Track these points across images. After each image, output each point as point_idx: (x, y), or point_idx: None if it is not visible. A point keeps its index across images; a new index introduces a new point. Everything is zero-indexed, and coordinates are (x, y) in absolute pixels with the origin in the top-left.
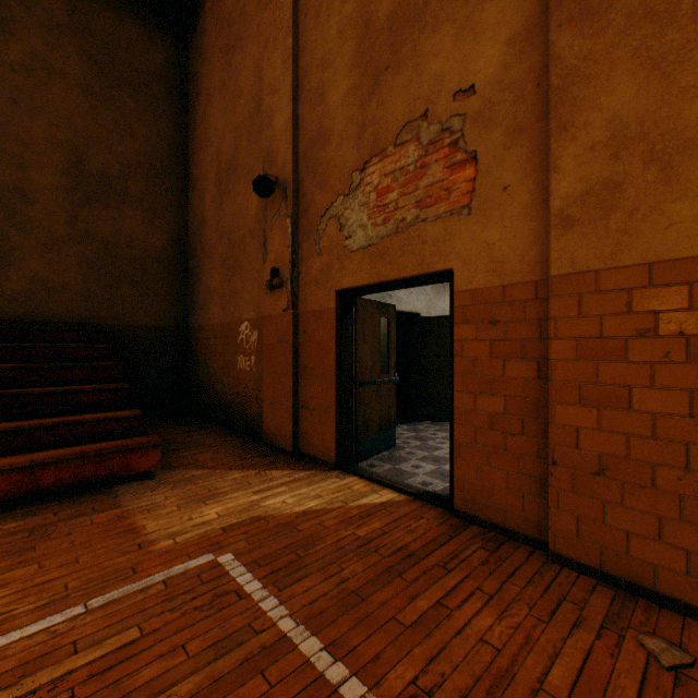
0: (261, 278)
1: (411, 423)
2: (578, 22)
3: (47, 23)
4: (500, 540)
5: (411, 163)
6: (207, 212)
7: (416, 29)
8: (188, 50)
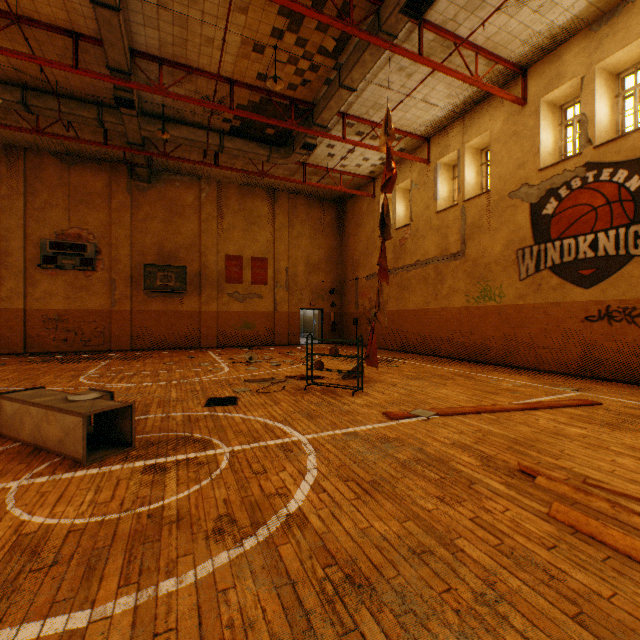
0: None
1: None
2: (6, 269)
3: None
4: None
5: None
6: None
7: None
8: None
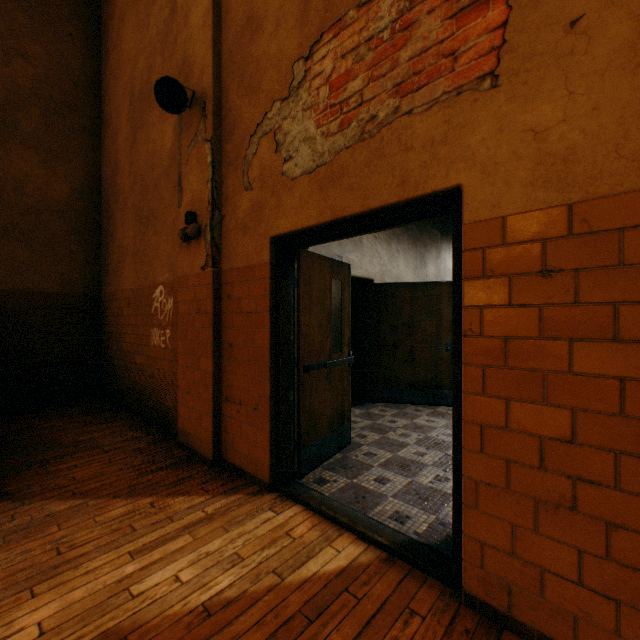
0: (177, 229)
1: (364, 406)
2: None
3: None
4: None
5: (386, 24)
6: (120, 154)
7: None
8: None
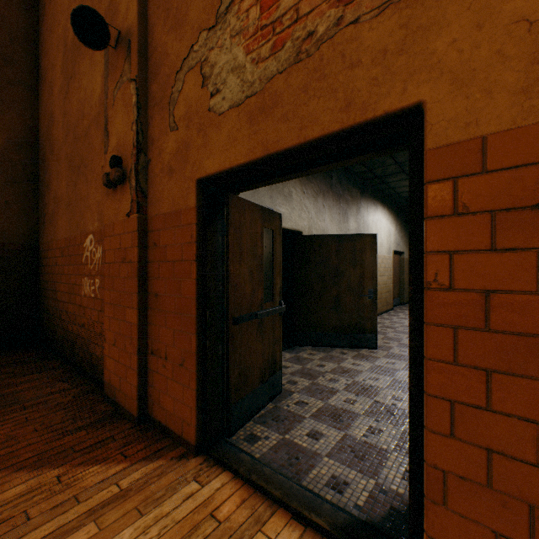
0: None
1: (293, 349)
2: None
3: None
4: None
5: None
6: (55, 106)
7: None
8: None
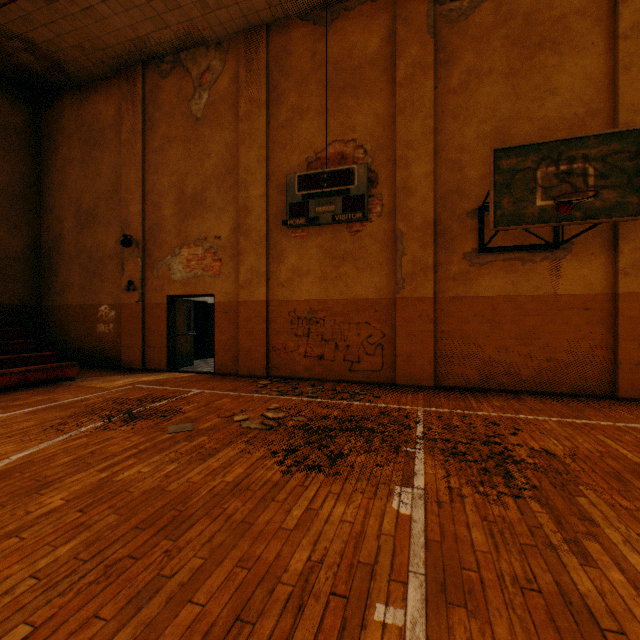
0: (118, 283)
1: (203, 359)
2: (245, 236)
3: None
4: (227, 376)
5: (201, 254)
6: (66, 233)
7: (202, 207)
8: (41, 114)
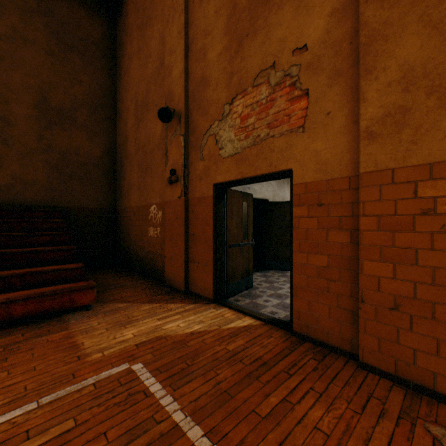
0: (164, 176)
1: (263, 271)
2: None
3: (23, 8)
4: (324, 353)
5: (264, 98)
6: (129, 133)
7: (267, 8)
8: (116, 27)
